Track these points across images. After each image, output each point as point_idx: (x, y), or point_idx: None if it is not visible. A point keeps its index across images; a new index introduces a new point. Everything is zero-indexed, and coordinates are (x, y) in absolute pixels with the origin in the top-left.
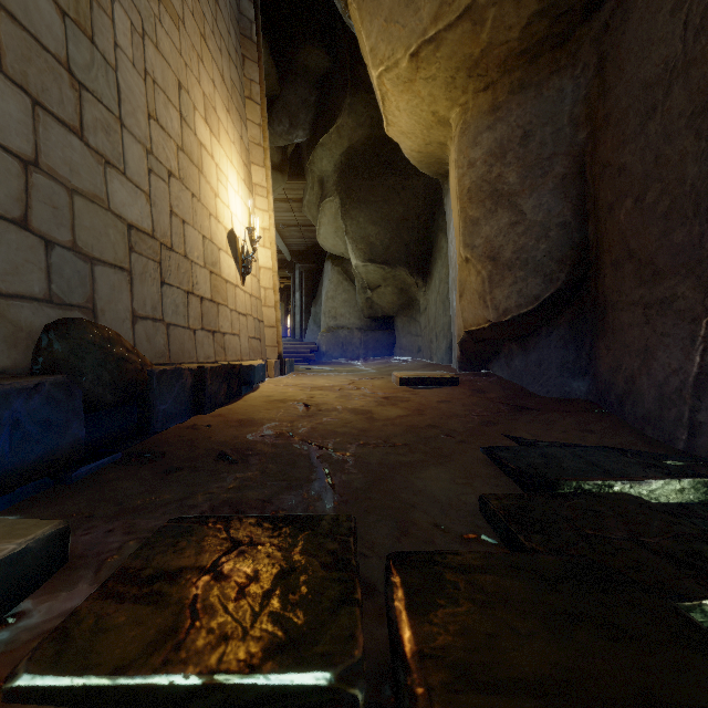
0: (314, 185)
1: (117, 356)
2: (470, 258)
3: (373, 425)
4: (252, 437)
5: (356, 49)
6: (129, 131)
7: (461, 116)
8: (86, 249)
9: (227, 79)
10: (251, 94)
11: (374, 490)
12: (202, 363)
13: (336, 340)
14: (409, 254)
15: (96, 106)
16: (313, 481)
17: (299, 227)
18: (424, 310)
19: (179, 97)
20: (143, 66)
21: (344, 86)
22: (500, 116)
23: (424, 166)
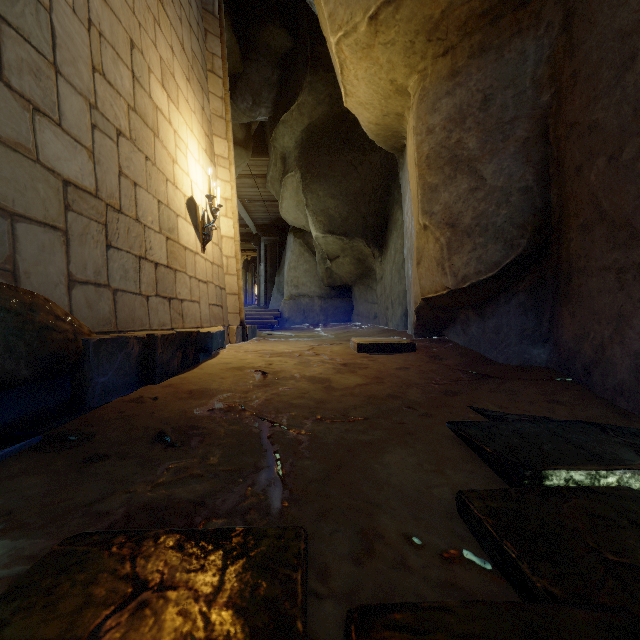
0: (277, 161)
1: (40, 325)
2: (429, 225)
3: (331, 395)
4: (200, 412)
5: (316, 29)
6: (67, 80)
7: (420, 83)
8: (5, 203)
9: (187, 48)
10: (213, 68)
11: (331, 482)
12: (156, 330)
13: (298, 307)
14: (366, 226)
15: (22, 46)
16: (260, 471)
17: (263, 202)
18: (380, 279)
19: (131, 56)
20: (86, 16)
21: (304, 65)
22: (459, 81)
23: (381, 140)
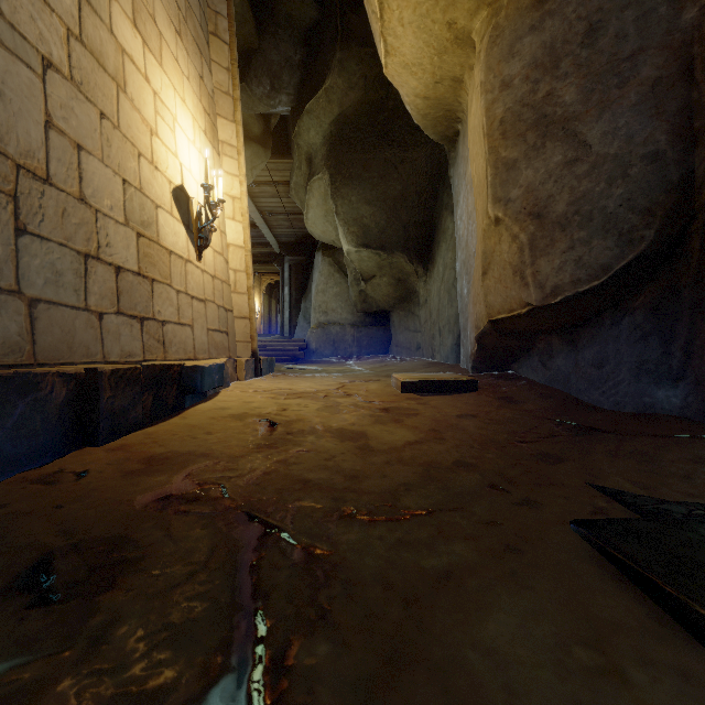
0: (302, 164)
1: None
2: (503, 217)
3: (369, 463)
4: (145, 502)
5: None
6: None
7: (491, 20)
8: None
9: None
10: (217, 30)
11: None
12: (112, 363)
13: (327, 336)
14: (408, 238)
15: None
16: (210, 689)
17: (287, 215)
18: (424, 302)
19: None
20: None
21: (333, 39)
22: (550, 9)
23: (429, 124)
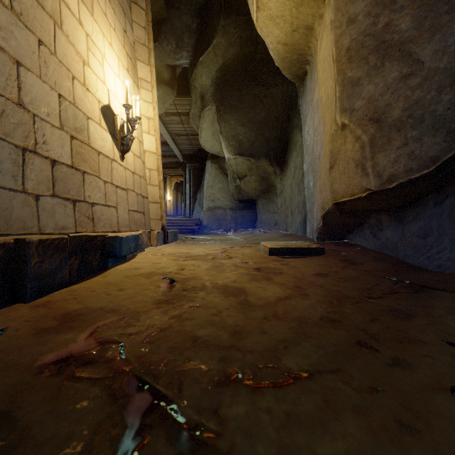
0: (197, 100)
1: None
2: (348, 123)
3: (249, 318)
4: (44, 365)
5: None
6: None
7: None
8: None
9: None
10: None
11: None
12: (45, 234)
13: (214, 216)
14: (270, 149)
15: None
16: None
17: (187, 136)
18: (280, 193)
19: None
20: None
21: (219, 11)
22: None
23: (286, 66)
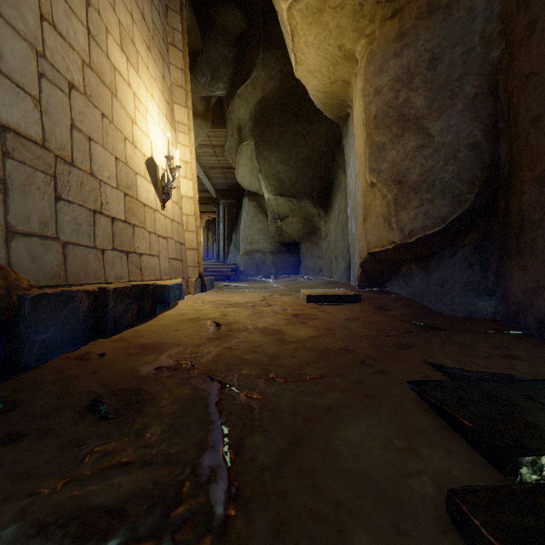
0: (233, 132)
1: None
2: (376, 182)
3: (284, 349)
4: (146, 370)
5: (268, 10)
6: (8, 22)
7: (368, 47)
8: None
9: (148, 19)
10: (174, 41)
11: (287, 471)
12: (111, 283)
13: (252, 261)
14: (313, 189)
15: None
16: (203, 454)
17: (222, 169)
18: (325, 236)
19: (87, 14)
20: None
21: (258, 43)
22: (407, 42)
23: (327, 109)
